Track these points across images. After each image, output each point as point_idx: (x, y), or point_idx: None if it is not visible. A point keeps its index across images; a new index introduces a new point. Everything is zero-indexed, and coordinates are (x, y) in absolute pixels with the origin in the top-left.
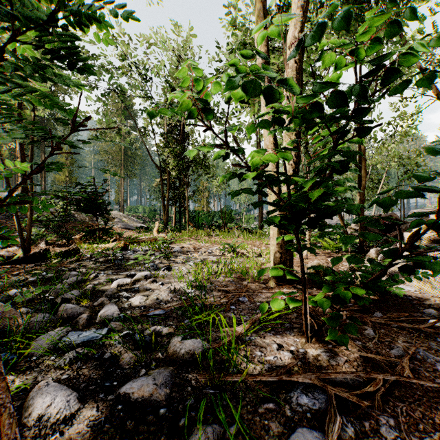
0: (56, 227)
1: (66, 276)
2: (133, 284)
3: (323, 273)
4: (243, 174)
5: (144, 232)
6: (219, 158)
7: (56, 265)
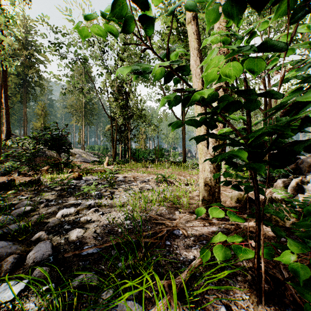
0: (27, 161)
1: (18, 206)
2: (76, 214)
3: (244, 202)
4: (186, 99)
5: (98, 164)
6: (155, 79)
7: (8, 196)
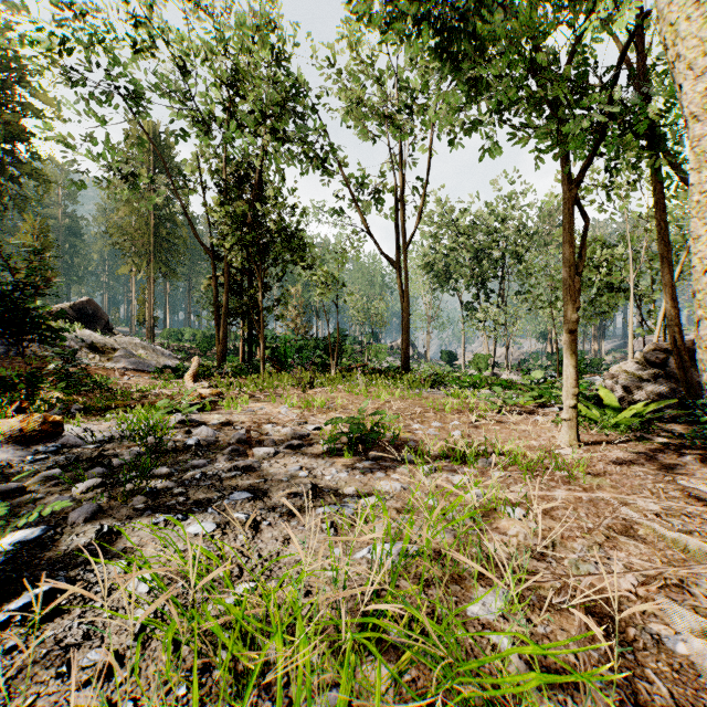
0: None
1: None
2: None
3: None
4: None
5: (172, 377)
6: None
7: None
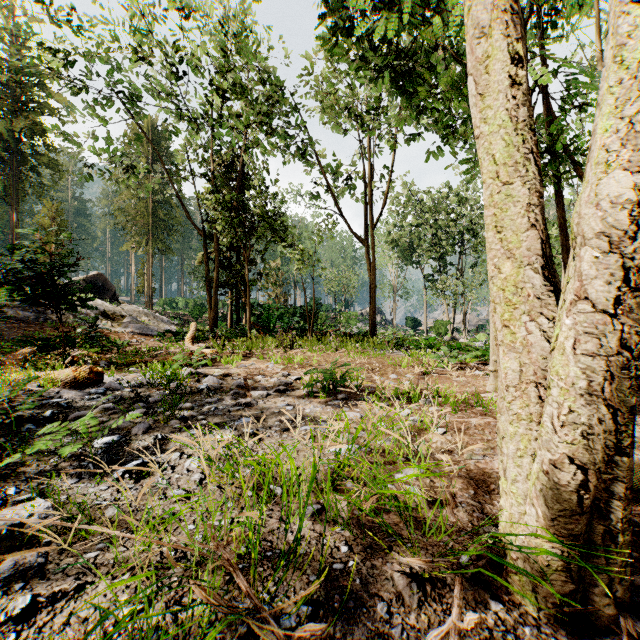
0: None
1: None
2: None
3: None
4: None
5: (173, 340)
6: None
7: None
